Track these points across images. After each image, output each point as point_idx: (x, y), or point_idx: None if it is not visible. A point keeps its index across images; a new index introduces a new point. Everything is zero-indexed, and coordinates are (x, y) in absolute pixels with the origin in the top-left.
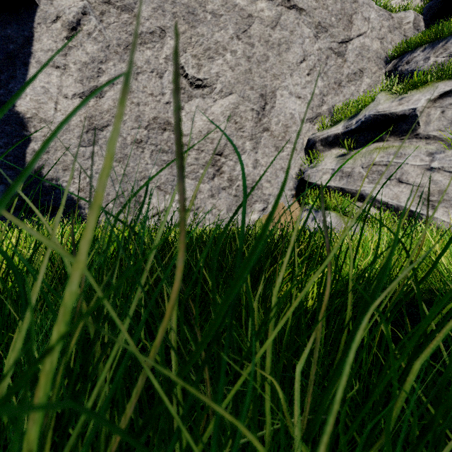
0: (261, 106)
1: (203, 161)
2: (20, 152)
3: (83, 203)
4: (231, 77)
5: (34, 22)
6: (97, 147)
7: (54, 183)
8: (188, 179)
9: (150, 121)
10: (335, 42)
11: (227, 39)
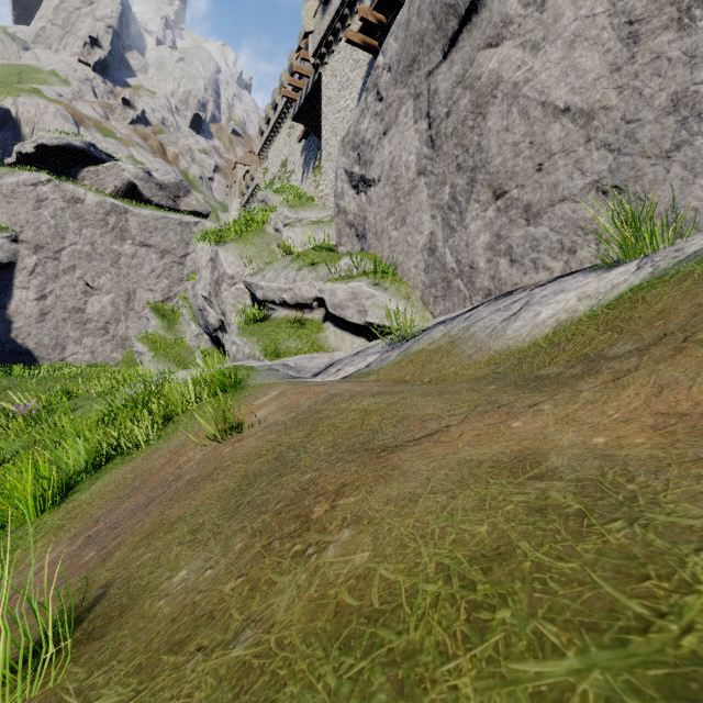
0: (128, 298)
1: (99, 327)
2: (9, 329)
3: (37, 350)
4: (110, 285)
5: (15, 272)
6: (44, 323)
7: (24, 341)
8: (90, 336)
9: (71, 309)
10: (177, 258)
11: (108, 267)
